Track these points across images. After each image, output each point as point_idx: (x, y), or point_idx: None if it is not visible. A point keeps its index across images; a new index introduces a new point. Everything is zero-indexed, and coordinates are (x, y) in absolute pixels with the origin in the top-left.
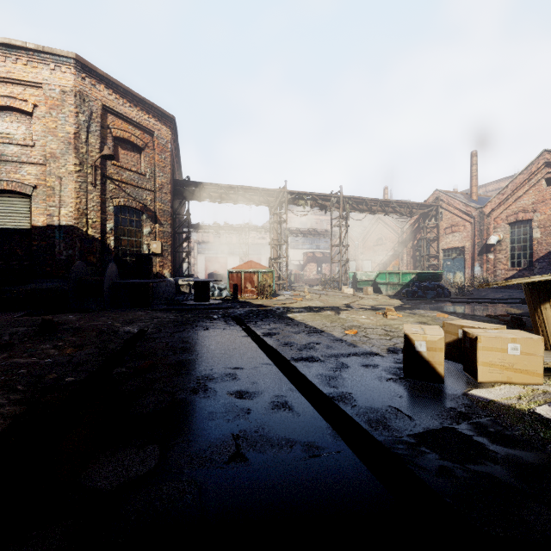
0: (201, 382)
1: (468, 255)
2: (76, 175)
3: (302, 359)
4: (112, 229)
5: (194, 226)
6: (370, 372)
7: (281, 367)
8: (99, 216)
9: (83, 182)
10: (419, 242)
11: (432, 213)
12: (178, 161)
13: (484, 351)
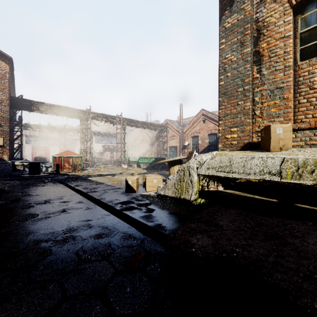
0: (46, 201)
1: (178, 149)
2: None
3: (91, 192)
4: None
5: (23, 125)
6: (115, 193)
7: (81, 194)
8: None
9: None
10: (160, 143)
11: (165, 130)
12: (12, 83)
13: (148, 182)
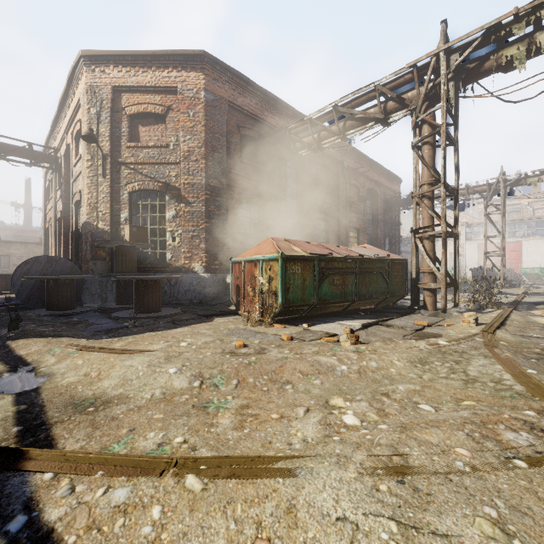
0: None
1: None
2: (88, 171)
3: None
4: (127, 219)
5: (401, 202)
6: None
7: None
8: (109, 207)
9: (94, 176)
10: None
11: None
12: (297, 115)
13: None
